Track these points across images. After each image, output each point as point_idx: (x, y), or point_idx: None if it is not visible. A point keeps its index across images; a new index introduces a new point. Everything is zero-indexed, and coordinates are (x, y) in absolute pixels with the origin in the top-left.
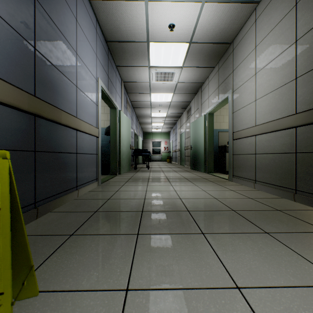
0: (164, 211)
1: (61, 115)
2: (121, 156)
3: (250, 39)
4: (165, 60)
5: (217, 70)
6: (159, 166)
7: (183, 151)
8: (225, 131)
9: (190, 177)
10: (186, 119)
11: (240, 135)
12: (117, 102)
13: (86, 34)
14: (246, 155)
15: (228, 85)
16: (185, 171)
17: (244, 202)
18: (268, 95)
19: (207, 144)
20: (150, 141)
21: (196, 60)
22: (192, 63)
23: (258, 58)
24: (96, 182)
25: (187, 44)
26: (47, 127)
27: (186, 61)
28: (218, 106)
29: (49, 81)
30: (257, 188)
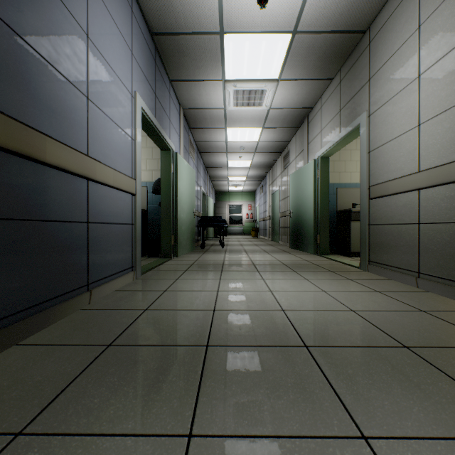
0: (253, 345)
1: (46, 145)
2: (178, 227)
3: (407, 15)
4: (249, 67)
5: (337, 83)
6: (240, 242)
7: (277, 220)
8: (347, 187)
9: (293, 262)
10: (282, 170)
11: (385, 190)
12: (171, 140)
13: (110, 9)
14: (397, 225)
15: (360, 106)
16: (281, 251)
17: (416, 322)
18: (449, 111)
19: (318, 207)
20: (226, 205)
21: (303, 66)
22: (296, 72)
23: (426, 46)
24: (130, 272)
25: (288, 35)
26: (8, 167)
27: (285, 69)
28: (339, 144)
29: (13, 73)
30: (423, 287)
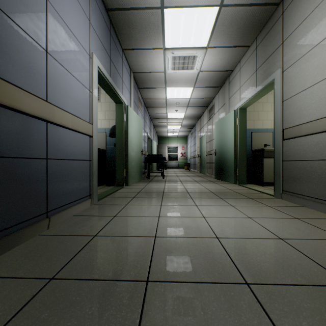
0: (193, 281)
1: None
2: (129, 162)
3: None
4: (184, 37)
5: (254, 48)
6: (176, 174)
7: (204, 157)
8: (260, 131)
9: (218, 190)
10: (208, 119)
11: (298, 131)
12: (124, 95)
13: None
14: (309, 161)
15: (274, 65)
16: (208, 181)
17: None
18: None
19: (237, 147)
20: (166, 146)
21: (227, 35)
22: (221, 40)
23: None
24: (88, 200)
25: (215, 8)
26: None
27: (212, 38)
28: (255, 97)
29: None
30: None
